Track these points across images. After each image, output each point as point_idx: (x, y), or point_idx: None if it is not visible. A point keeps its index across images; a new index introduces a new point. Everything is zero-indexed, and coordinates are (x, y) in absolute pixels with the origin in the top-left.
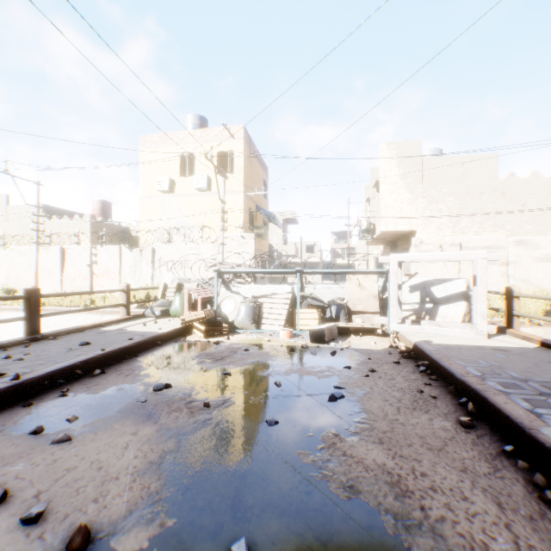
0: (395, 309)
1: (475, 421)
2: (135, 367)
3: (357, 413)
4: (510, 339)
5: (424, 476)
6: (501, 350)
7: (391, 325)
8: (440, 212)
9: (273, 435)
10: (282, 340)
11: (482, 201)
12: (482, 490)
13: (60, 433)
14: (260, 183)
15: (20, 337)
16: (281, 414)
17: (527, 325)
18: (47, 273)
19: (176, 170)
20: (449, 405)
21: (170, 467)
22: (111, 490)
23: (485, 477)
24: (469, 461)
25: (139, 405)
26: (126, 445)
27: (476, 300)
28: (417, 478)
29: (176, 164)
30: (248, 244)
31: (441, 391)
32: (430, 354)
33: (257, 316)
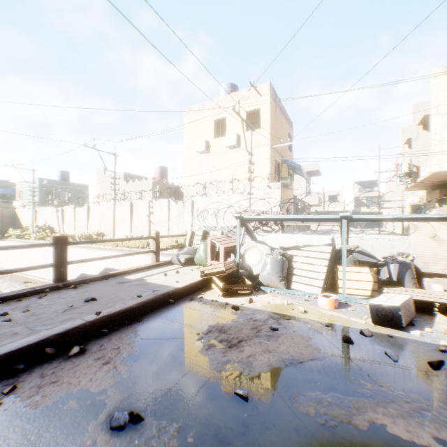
0: None
1: None
2: (124, 344)
3: None
4: None
5: None
6: None
7: None
8: None
9: None
10: (324, 312)
11: None
12: None
13: None
14: (285, 137)
15: (99, 269)
16: None
17: None
18: (122, 221)
19: (211, 132)
20: None
21: None
22: None
23: None
24: None
25: None
26: None
27: None
28: None
29: (210, 127)
30: (274, 193)
31: None
32: None
33: (286, 271)
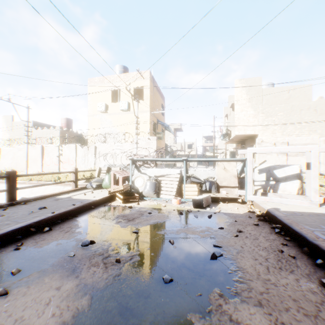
0: (251, 185)
1: None
2: (73, 225)
3: (235, 271)
4: None
5: None
6: None
7: (248, 196)
8: (273, 122)
9: (168, 293)
10: (174, 205)
11: (301, 114)
12: None
13: (2, 286)
14: (160, 106)
15: None
16: (175, 271)
17: None
18: (34, 161)
19: (109, 98)
20: (307, 264)
21: None
22: None
23: None
24: None
25: (68, 259)
26: (49, 301)
27: (310, 179)
28: None
29: (109, 95)
30: (152, 143)
31: (296, 251)
32: (282, 219)
33: (158, 189)
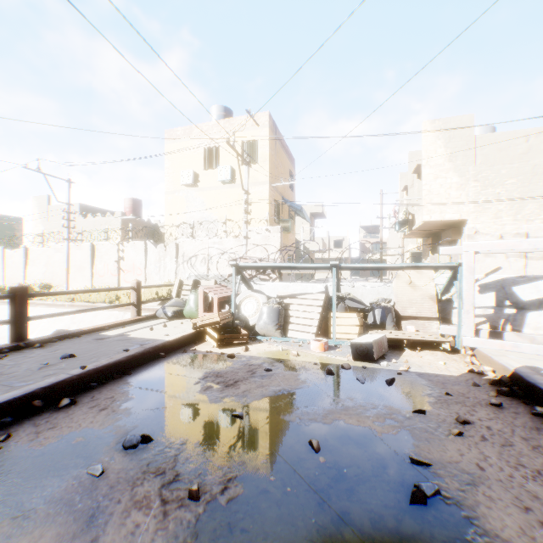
0: (470, 317)
1: None
2: (119, 393)
3: None
4: None
5: None
6: None
7: (463, 338)
8: (497, 197)
9: None
10: (315, 354)
11: None
12: None
13: None
14: (286, 175)
15: (48, 332)
16: (327, 536)
17: None
18: (79, 269)
19: (200, 163)
20: None
21: None
22: None
23: None
24: None
25: (88, 484)
26: None
27: None
28: None
29: (199, 156)
30: (273, 237)
31: None
32: None
33: (283, 320)
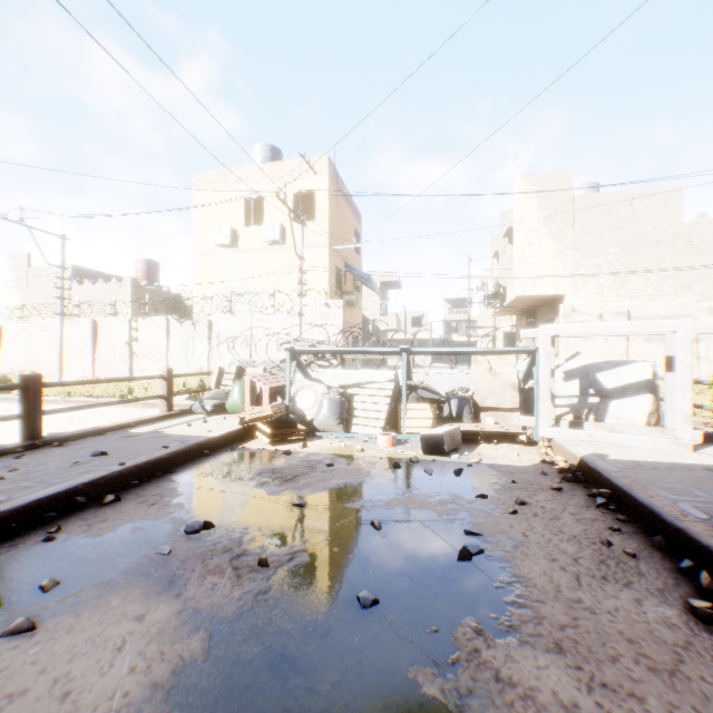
0: (547, 406)
1: None
2: (166, 490)
3: (509, 585)
4: None
5: None
6: None
7: (540, 428)
8: (598, 269)
9: (369, 627)
10: (382, 449)
11: (659, 252)
12: None
13: (22, 613)
14: (350, 234)
15: None
16: (383, 583)
17: None
18: (75, 353)
19: (240, 217)
20: (662, 570)
21: (186, 698)
22: None
23: None
24: None
25: (159, 560)
26: (122, 643)
27: (674, 393)
28: None
29: (239, 209)
30: (334, 314)
31: (639, 542)
32: (611, 477)
33: (346, 413)
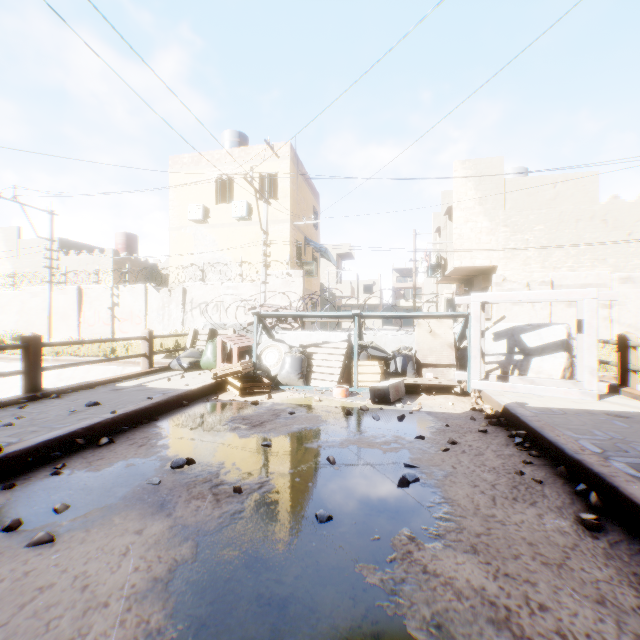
0: (477, 362)
1: (602, 519)
2: (152, 434)
3: (438, 505)
4: (628, 401)
5: (543, 610)
6: (619, 417)
7: (472, 381)
8: (526, 243)
9: (325, 537)
10: (336, 400)
11: (578, 229)
12: (635, 637)
13: (42, 529)
14: (309, 211)
15: None
16: (336, 505)
17: (638, 382)
18: (62, 317)
19: (211, 196)
20: (562, 493)
21: (181, 588)
22: (94, 625)
23: (635, 614)
24: (606, 586)
25: (151, 489)
26: (126, 550)
27: (583, 351)
28: (535, 613)
29: (210, 188)
30: (295, 282)
31: (547, 472)
32: (528, 421)
33: (306, 369)
